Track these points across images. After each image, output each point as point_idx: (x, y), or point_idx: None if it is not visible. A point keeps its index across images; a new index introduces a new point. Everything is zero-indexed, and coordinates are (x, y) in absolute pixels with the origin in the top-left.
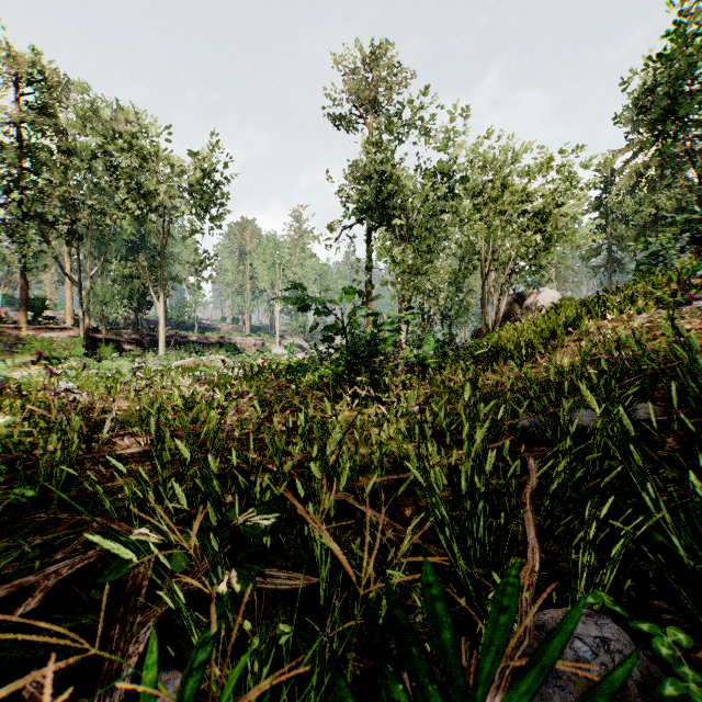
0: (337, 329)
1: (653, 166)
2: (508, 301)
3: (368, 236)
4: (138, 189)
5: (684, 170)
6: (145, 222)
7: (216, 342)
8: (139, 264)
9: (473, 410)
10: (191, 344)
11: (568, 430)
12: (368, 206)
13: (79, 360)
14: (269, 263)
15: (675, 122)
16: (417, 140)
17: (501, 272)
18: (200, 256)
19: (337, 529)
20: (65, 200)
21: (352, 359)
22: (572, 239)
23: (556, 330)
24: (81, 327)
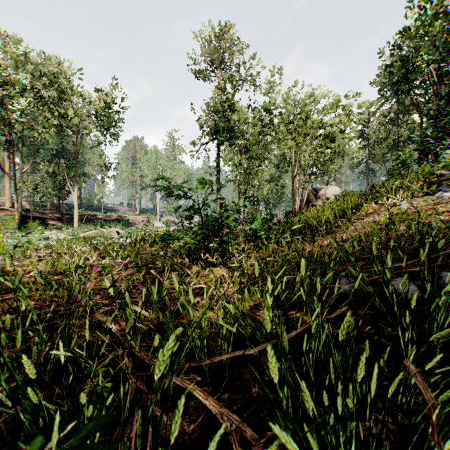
0: (195, 210)
1: (393, 111)
2: (308, 193)
3: (218, 150)
4: (58, 112)
5: (411, 115)
6: (63, 135)
7: (116, 219)
8: (60, 165)
9: (313, 284)
10: (98, 221)
11: (382, 293)
12: (218, 130)
13: (11, 232)
14: (152, 167)
15: (407, 83)
16: (250, 88)
17: (303, 174)
18: (103, 160)
19: (181, 420)
20: (4, 118)
21: (206, 231)
22: (348, 153)
23: (345, 212)
24: (16, 208)
